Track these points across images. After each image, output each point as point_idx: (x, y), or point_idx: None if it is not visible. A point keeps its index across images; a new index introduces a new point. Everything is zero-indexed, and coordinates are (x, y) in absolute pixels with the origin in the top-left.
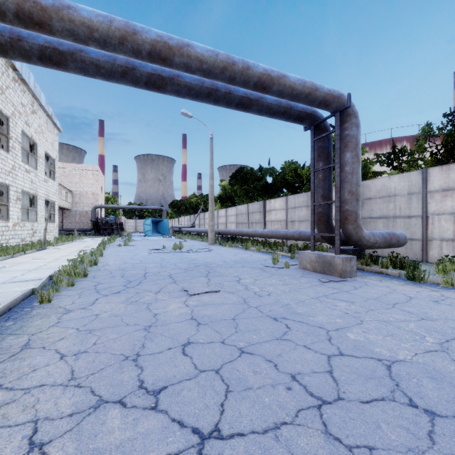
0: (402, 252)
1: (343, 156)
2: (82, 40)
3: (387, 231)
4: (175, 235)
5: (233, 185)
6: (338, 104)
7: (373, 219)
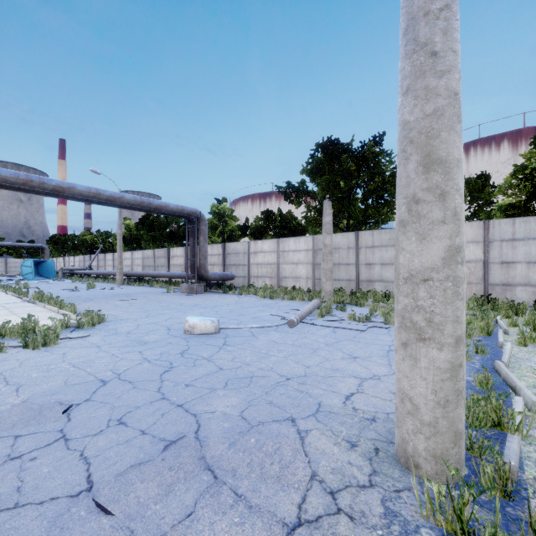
0: (241, 283)
1: (199, 238)
2: (75, 196)
3: (224, 273)
4: (68, 278)
5: (140, 229)
6: (196, 215)
7: (231, 266)
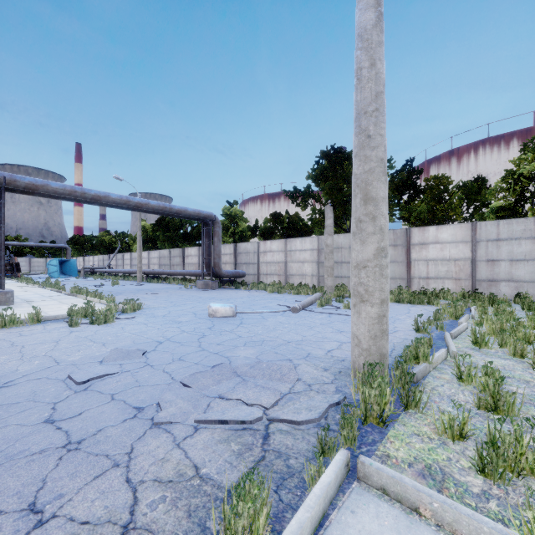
0: (252, 281)
1: (214, 239)
2: (110, 203)
3: (236, 270)
4: (89, 276)
5: (156, 231)
6: (211, 218)
7: (242, 264)
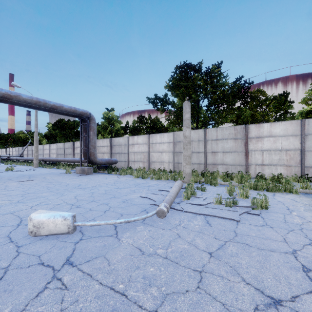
0: (123, 166)
1: (90, 132)
2: None
3: (109, 158)
4: (4, 162)
5: (55, 129)
6: (86, 115)
7: (116, 154)
